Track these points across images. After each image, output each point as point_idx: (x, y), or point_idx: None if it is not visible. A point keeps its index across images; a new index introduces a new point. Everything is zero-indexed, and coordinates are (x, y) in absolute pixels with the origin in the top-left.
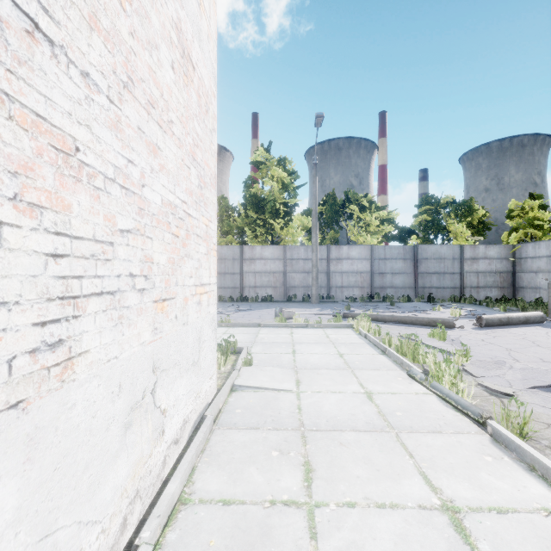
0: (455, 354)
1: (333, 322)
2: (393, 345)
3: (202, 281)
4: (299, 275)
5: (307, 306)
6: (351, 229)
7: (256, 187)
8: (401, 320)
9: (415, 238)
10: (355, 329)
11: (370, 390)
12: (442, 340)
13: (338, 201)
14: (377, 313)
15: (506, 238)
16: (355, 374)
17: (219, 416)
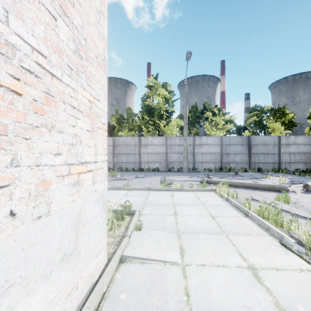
0: (306, 218)
1: (201, 187)
2: (251, 208)
3: (83, 159)
4: (175, 155)
5: (181, 174)
6: (207, 127)
7: (149, 101)
8: (248, 186)
9: (247, 132)
10: (218, 193)
11: (252, 263)
12: (286, 203)
13: (199, 110)
14: (229, 180)
15: (308, 131)
16: (231, 241)
17: (100, 306)
